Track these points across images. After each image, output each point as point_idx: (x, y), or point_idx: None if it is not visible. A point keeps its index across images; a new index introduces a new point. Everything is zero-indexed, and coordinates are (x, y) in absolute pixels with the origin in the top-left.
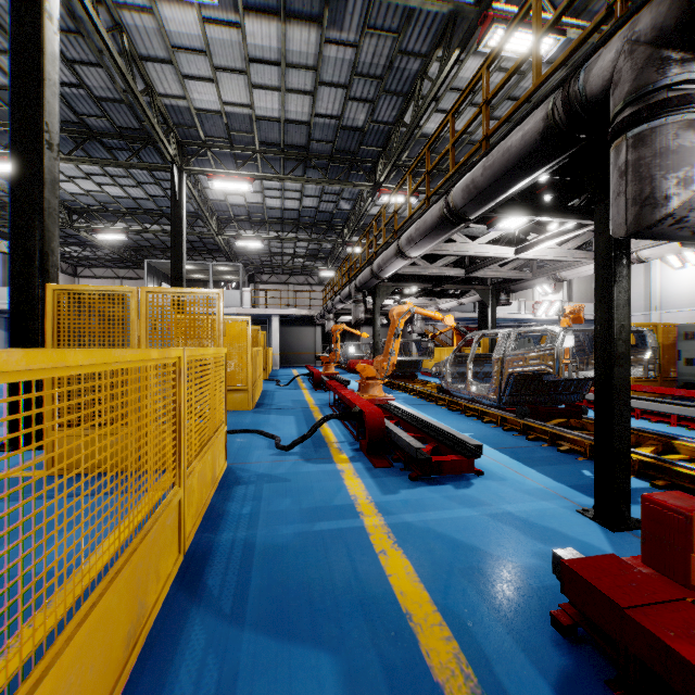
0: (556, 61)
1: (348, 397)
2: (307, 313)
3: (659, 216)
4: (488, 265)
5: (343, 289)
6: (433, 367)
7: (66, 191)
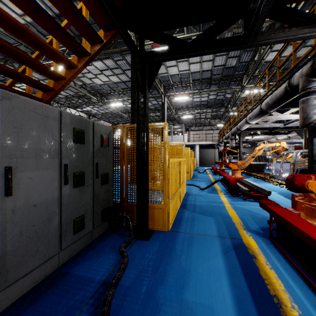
0: (298, 59)
1: (224, 175)
2: (211, 143)
3: (307, 123)
4: (293, 122)
5: (227, 133)
6: (267, 166)
7: (128, 107)
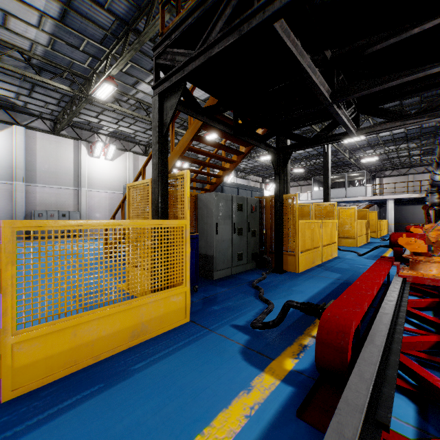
0: None
1: None
2: (417, 196)
3: None
4: None
5: None
6: None
7: None
